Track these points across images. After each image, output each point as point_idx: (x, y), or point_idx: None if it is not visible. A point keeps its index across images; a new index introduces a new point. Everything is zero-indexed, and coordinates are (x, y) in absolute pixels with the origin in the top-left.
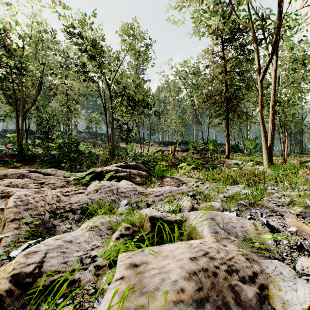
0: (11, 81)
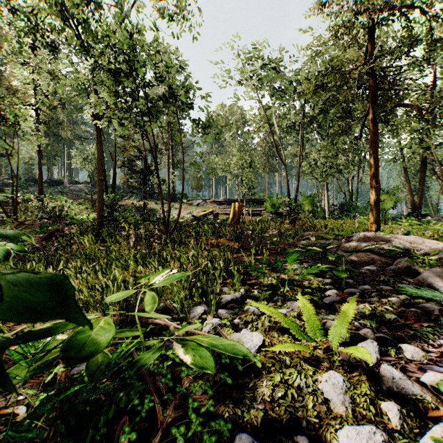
0: None
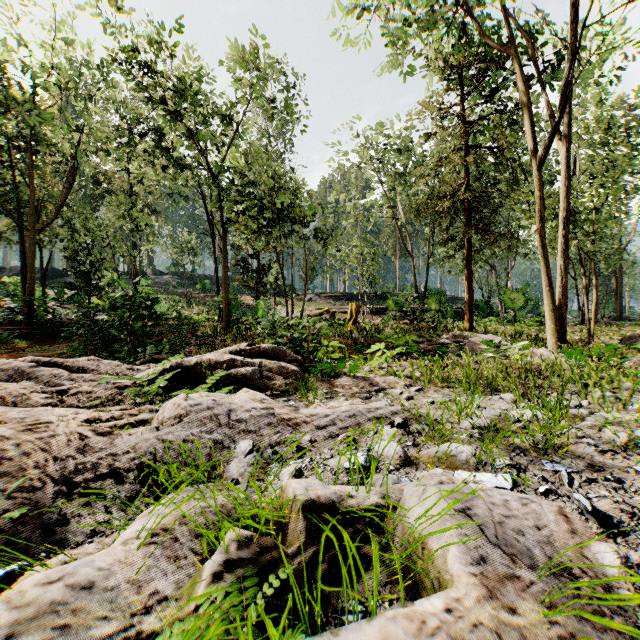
0: (10, 165)
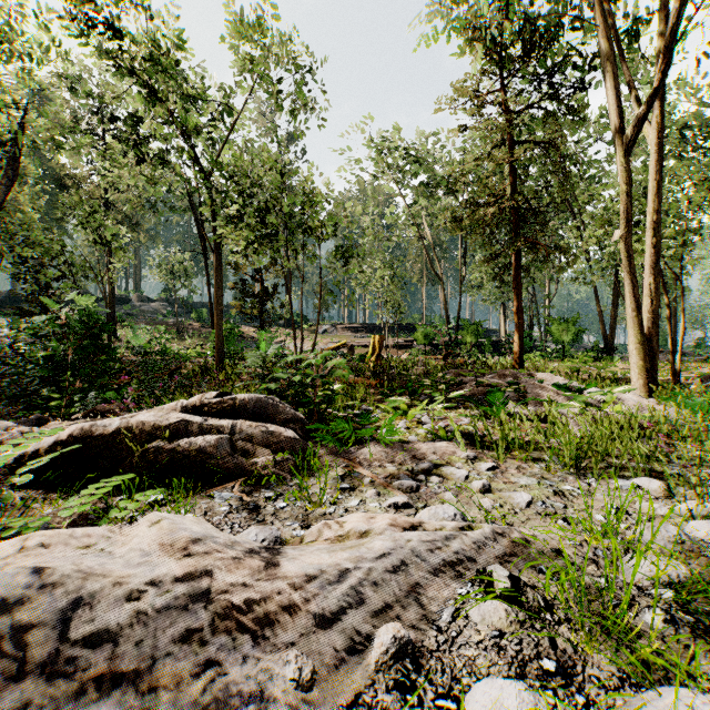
0: None
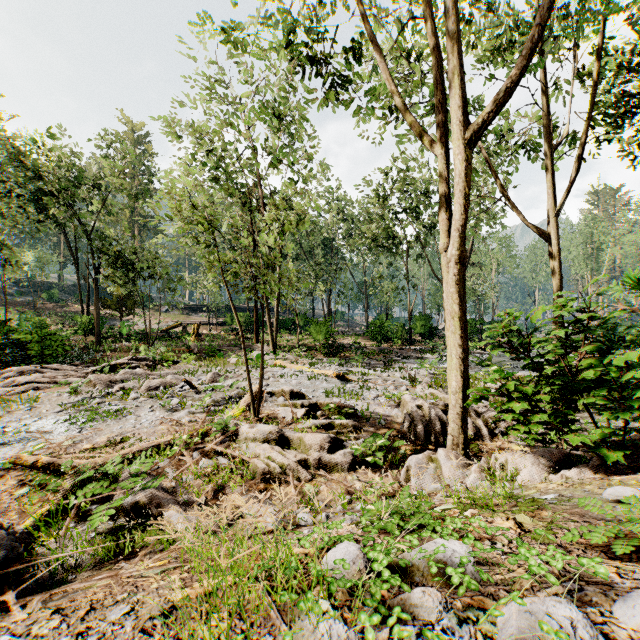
0: None
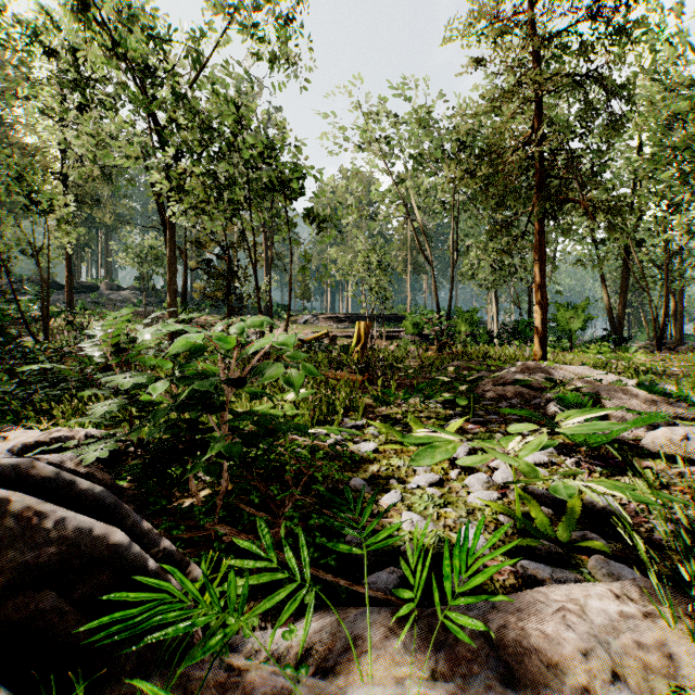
0: None
